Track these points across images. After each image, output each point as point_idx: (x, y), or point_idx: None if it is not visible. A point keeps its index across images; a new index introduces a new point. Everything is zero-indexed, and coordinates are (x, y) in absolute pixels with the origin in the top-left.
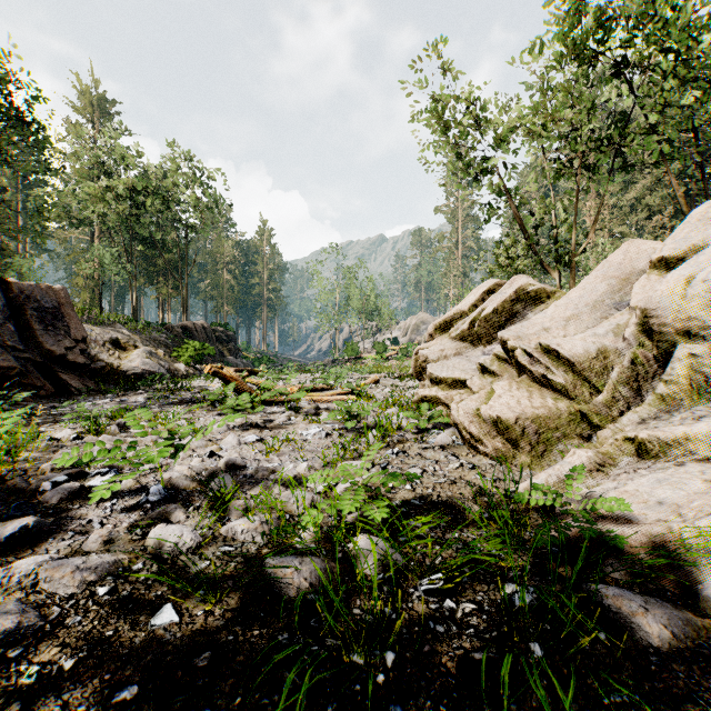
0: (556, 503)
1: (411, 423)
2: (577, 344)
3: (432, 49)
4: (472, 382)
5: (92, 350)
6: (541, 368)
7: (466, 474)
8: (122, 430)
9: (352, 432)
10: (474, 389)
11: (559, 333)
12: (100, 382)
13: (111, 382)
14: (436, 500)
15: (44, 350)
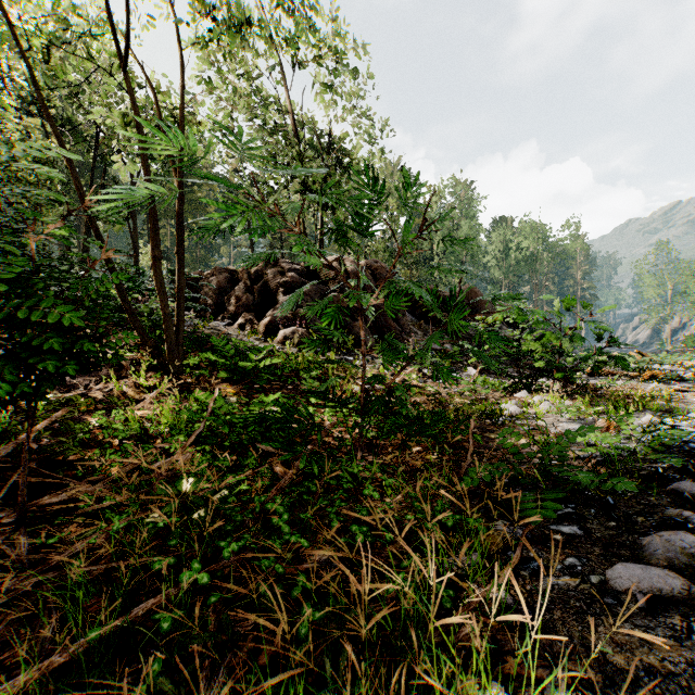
0: None
1: None
2: None
3: None
4: None
5: None
6: None
7: None
8: None
9: None
10: None
11: None
12: None
13: None
14: None
15: None
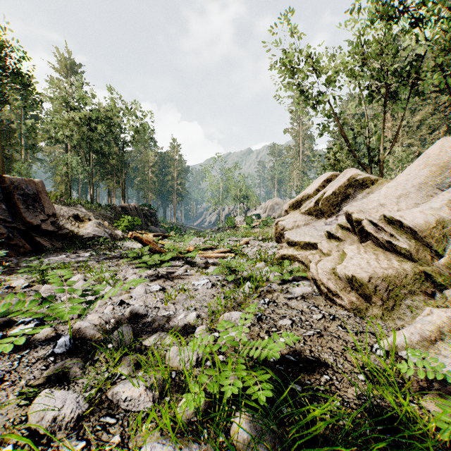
0: (447, 379)
1: (276, 276)
2: (415, 216)
3: (285, 18)
4: (322, 245)
5: (61, 222)
6: (385, 235)
7: (328, 325)
8: (64, 279)
9: (232, 283)
10: (324, 250)
11: (393, 208)
12: (63, 243)
13: (72, 243)
14: (310, 357)
15: (26, 222)
